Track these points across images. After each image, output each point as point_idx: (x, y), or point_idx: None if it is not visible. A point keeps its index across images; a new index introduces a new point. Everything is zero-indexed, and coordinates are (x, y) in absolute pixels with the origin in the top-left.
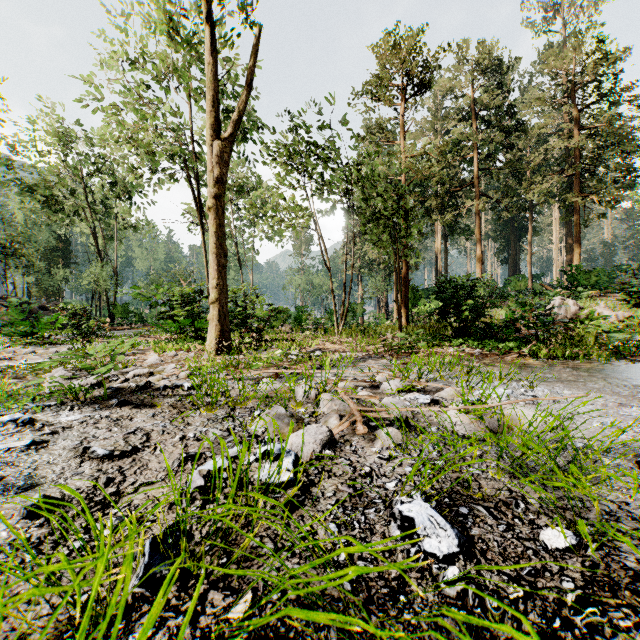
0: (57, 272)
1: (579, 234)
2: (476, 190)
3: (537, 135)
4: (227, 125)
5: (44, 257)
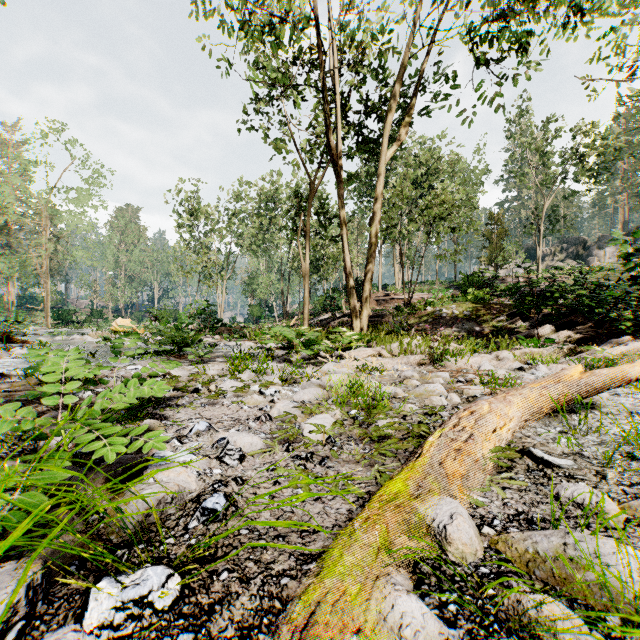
0: None
1: None
2: None
3: None
4: None
5: None
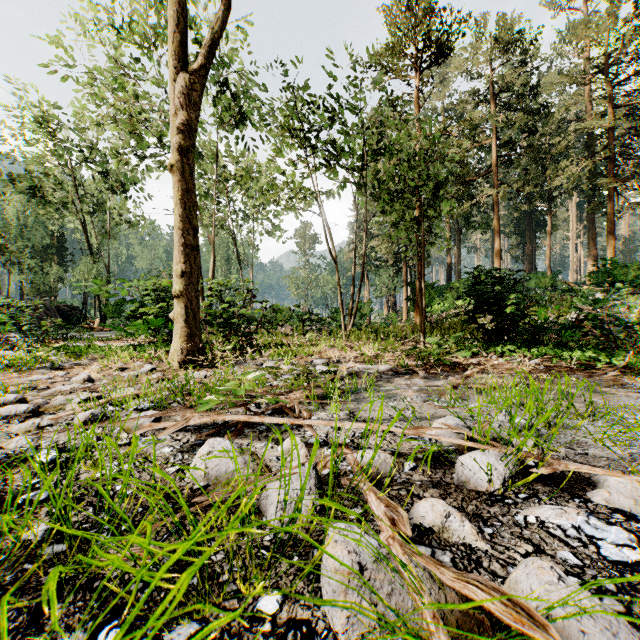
0: (50, 270)
1: (613, 224)
2: (494, 179)
3: (557, 121)
4: (220, 102)
5: (38, 255)
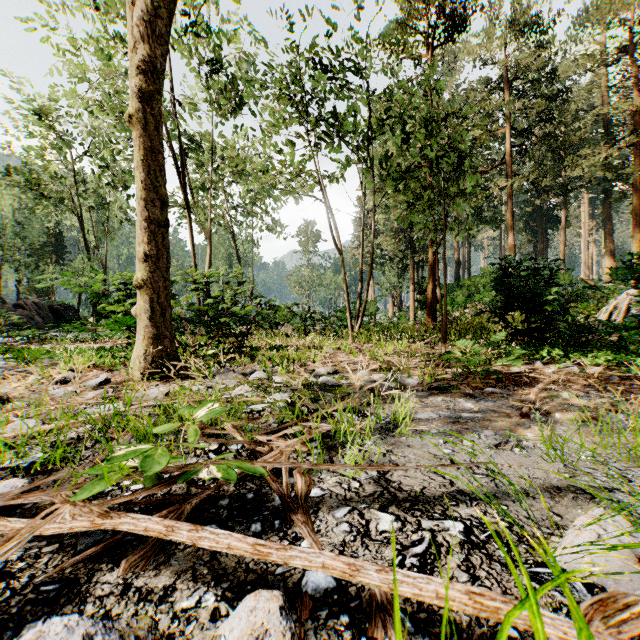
0: (46, 268)
1: (638, 216)
2: (508, 170)
3: (572, 111)
4: (216, 85)
5: (35, 253)
